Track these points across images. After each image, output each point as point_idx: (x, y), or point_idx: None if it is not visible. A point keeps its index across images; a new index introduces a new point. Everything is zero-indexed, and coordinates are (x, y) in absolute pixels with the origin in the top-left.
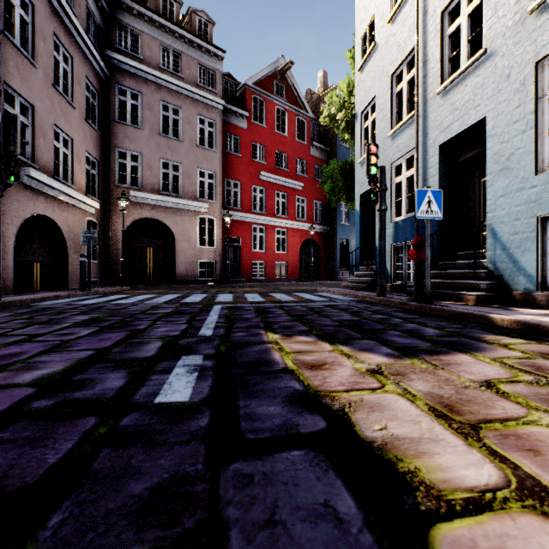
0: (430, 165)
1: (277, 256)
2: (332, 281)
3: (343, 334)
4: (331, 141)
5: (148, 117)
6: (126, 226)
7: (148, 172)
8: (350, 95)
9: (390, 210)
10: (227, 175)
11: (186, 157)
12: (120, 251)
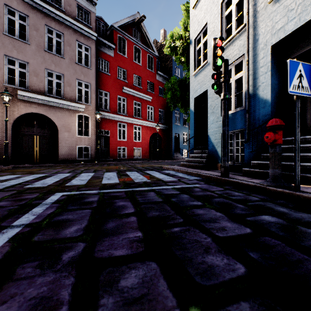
0: (260, 65)
1: (135, 144)
2: (170, 160)
3: None
4: (169, 72)
5: (35, 35)
6: (14, 118)
7: (35, 78)
8: (185, 30)
9: (220, 107)
10: (100, 87)
11: (67, 70)
12: (8, 138)
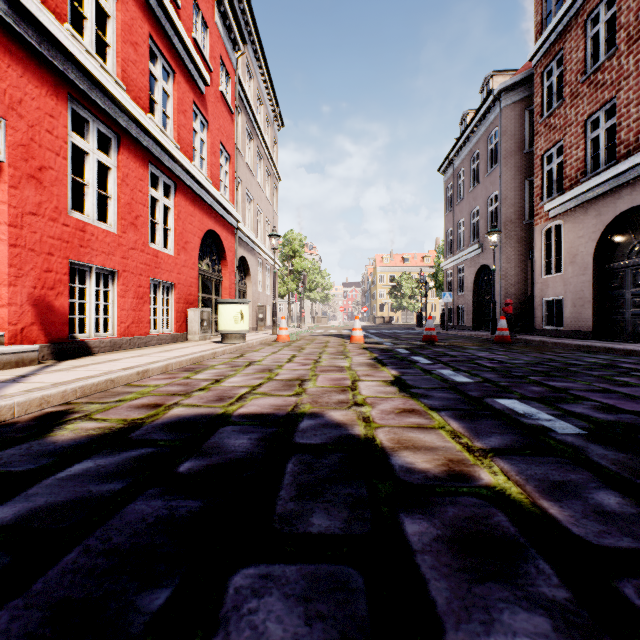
0: None
1: None
2: None
3: (322, 466)
4: None
5: None
6: None
7: None
8: None
9: None
10: None
11: None
12: None
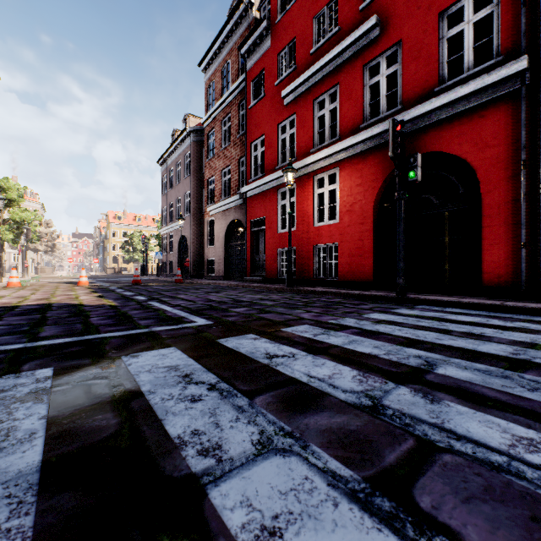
0: None
1: None
2: None
3: (65, 306)
4: None
5: None
6: None
7: None
8: None
9: None
10: None
11: None
12: None
